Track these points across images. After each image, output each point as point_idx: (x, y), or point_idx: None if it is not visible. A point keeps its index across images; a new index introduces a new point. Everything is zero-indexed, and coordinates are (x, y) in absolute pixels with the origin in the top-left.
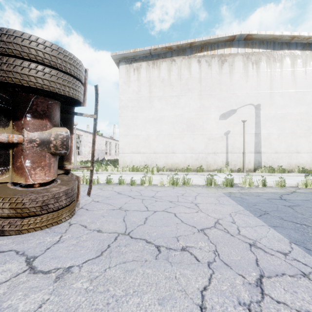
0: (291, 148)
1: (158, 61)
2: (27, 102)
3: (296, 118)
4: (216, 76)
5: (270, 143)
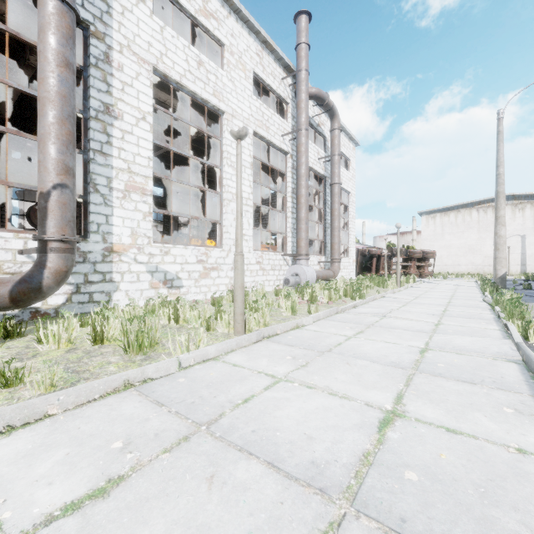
0: None
1: (448, 212)
2: (427, 259)
3: None
4: (490, 219)
5: (533, 259)
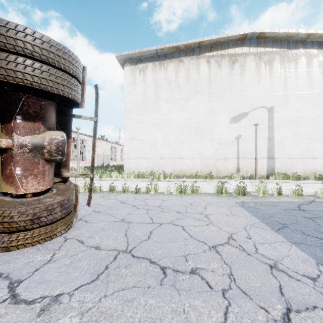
0: (306, 153)
1: (165, 61)
2: (16, 102)
3: (312, 122)
4: (227, 77)
5: (284, 148)
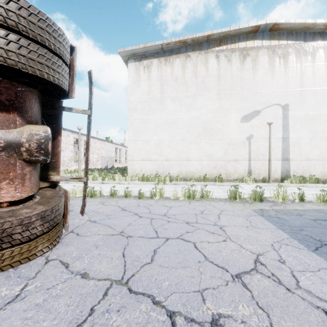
0: (325, 154)
1: (171, 57)
2: None
3: None
4: (237, 73)
5: (300, 149)
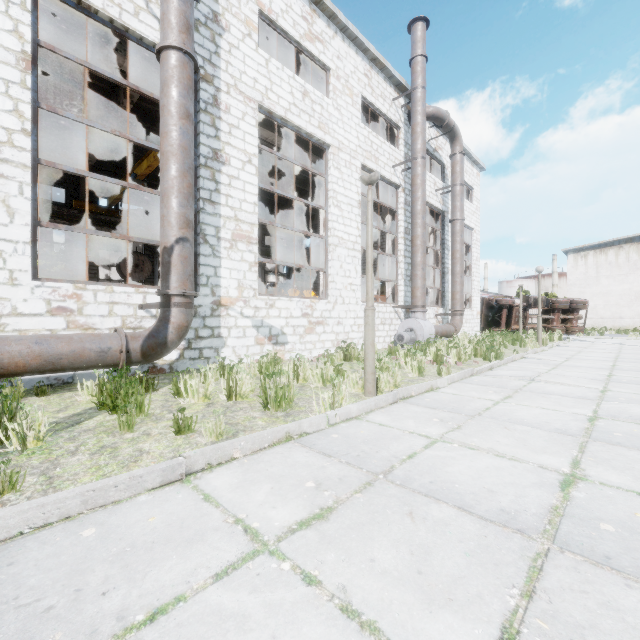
0: None
1: (605, 249)
2: (575, 310)
3: None
4: None
5: None
